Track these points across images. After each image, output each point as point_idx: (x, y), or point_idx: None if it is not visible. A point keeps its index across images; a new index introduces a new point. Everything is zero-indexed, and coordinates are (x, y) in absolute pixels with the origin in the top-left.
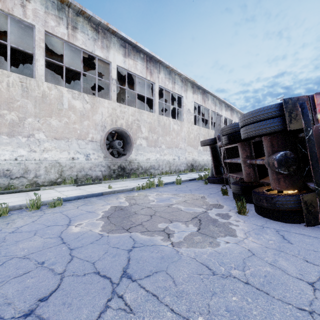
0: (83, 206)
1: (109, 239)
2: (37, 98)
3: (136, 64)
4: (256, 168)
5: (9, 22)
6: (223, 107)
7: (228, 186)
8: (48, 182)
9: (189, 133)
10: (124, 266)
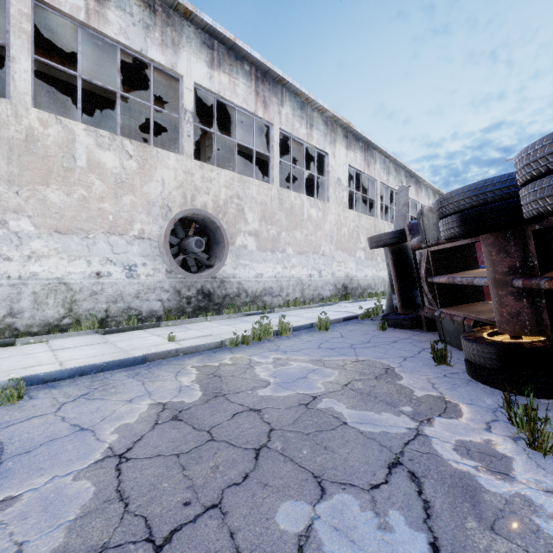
0: (77, 404)
1: None
2: (15, 143)
3: (235, 84)
4: (543, 300)
5: None
6: (402, 177)
7: (434, 335)
8: (41, 325)
9: (340, 225)
10: None
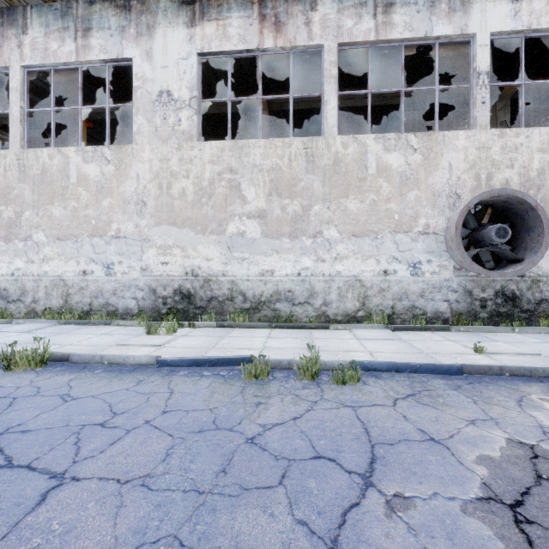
0: (410, 404)
1: None
2: (327, 169)
3: None
4: None
5: (291, 62)
6: None
7: None
8: (343, 315)
9: None
10: None
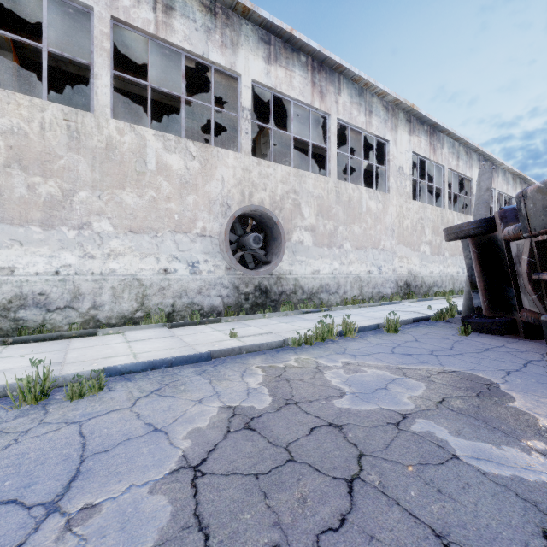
0: (150, 400)
1: None
2: (97, 152)
3: (292, 77)
4: None
5: (45, 5)
6: (474, 161)
7: (537, 344)
8: (118, 317)
9: (402, 217)
10: None
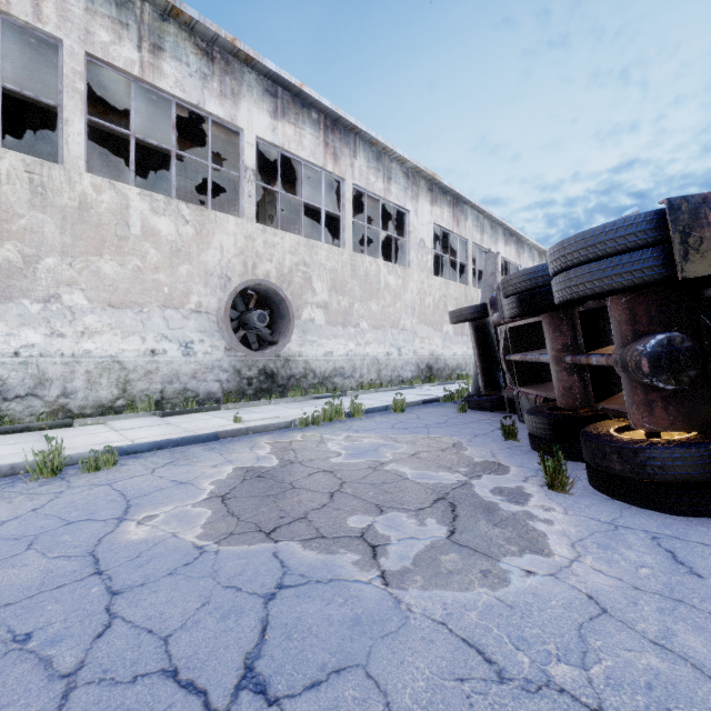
0: (168, 468)
1: (218, 563)
2: (68, 211)
3: (302, 136)
4: (588, 375)
5: None
6: (499, 235)
7: (516, 416)
8: (94, 407)
9: (423, 294)
10: (248, 651)
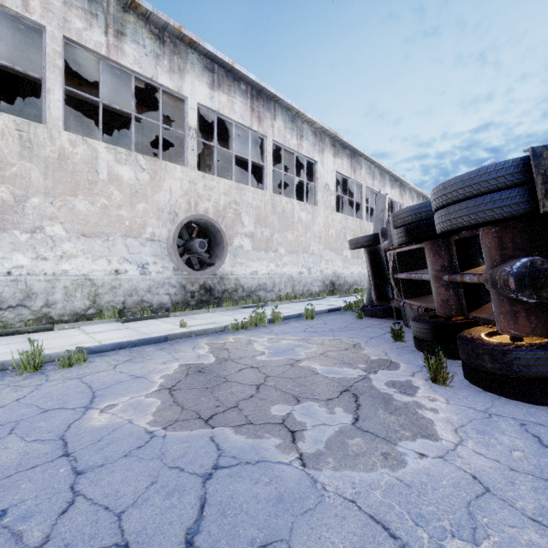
0: (126, 365)
1: (165, 446)
2: (50, 161)
3: (233, 102)
4: (462, 290)
5: None
6: (386, 181)
7: (401, 322)
8: (71, 315)
9: (328, 226)
10: (189, 526)
